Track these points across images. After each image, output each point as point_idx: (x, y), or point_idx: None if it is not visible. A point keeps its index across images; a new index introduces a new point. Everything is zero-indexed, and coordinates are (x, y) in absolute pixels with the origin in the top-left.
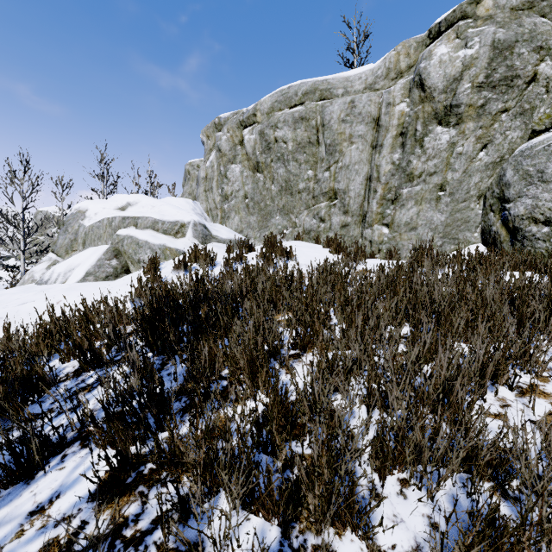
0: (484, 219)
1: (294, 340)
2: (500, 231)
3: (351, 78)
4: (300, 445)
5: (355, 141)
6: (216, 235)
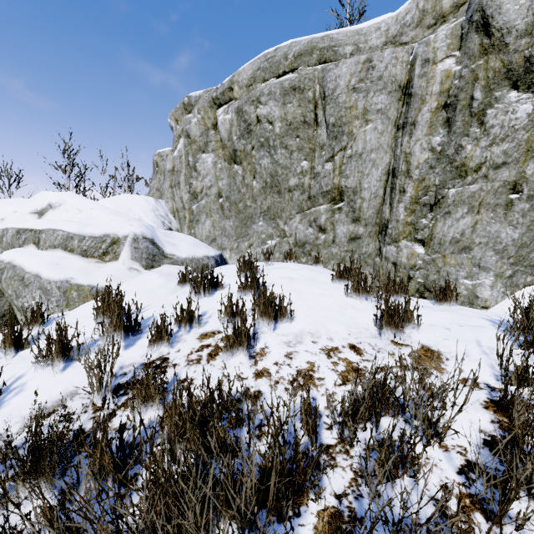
0: None
1: None
2: None
3: (364, 30)
4: None
5: (372, 117)
6: (171, 252)
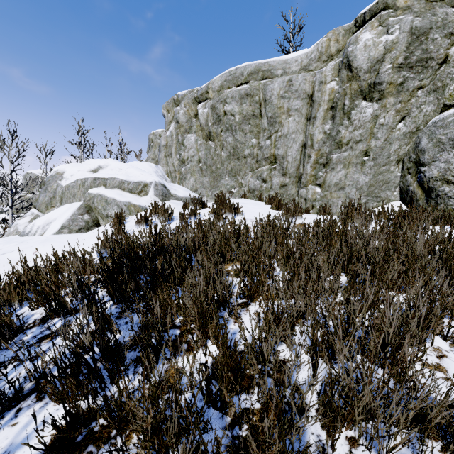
0: (402, 180)
1: (242, 290)
2: (416, 190)
3: (289, 60)
4: (248, 398)
5: (292, 113)
6: (174, 193)
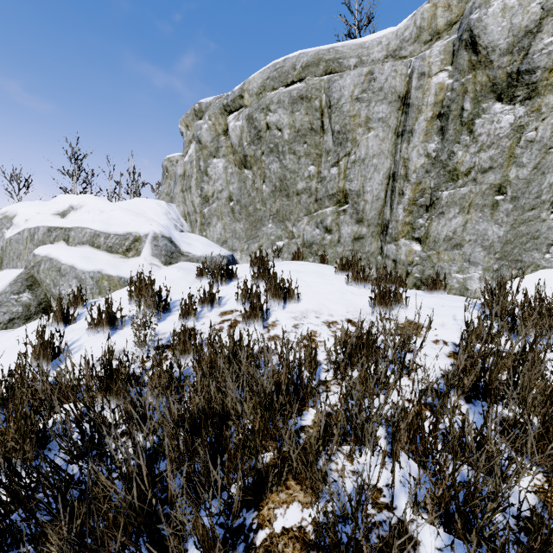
0: None
1: None
2: None
3: (367, 43)
4: None
5: (374, 125)
6: (187, 250)
